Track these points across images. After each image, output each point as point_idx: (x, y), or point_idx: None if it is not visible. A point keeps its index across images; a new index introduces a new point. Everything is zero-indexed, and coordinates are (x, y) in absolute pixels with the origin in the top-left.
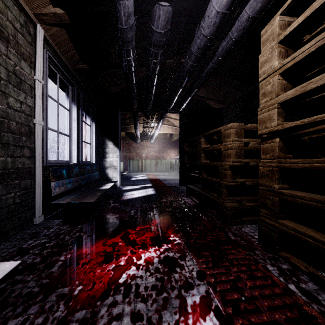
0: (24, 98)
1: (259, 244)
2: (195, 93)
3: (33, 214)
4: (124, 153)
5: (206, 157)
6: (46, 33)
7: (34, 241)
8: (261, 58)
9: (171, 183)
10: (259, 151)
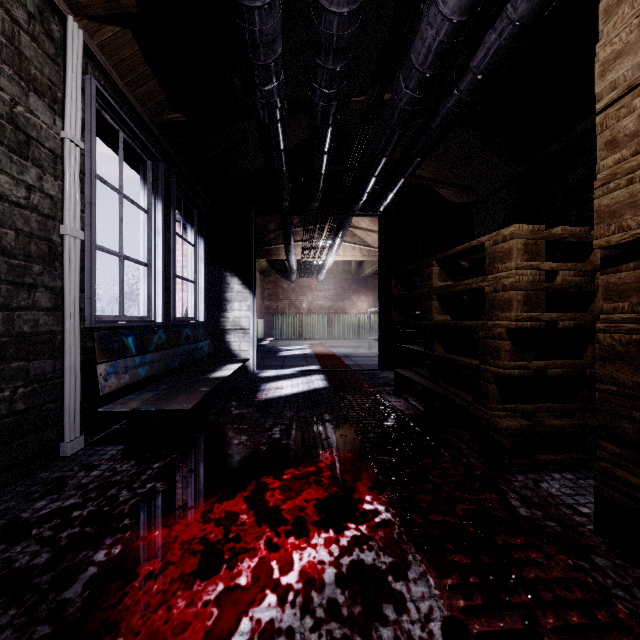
0: (36, 179)
1: (599, 534)
2: (415, 168)
3: (60, 433)
4: (265, 302)
5: (444, 309)
6: (92, 39)
7: (50, 503)
8: (604, 50)
9: (360, 363)
10: (581, 294)
